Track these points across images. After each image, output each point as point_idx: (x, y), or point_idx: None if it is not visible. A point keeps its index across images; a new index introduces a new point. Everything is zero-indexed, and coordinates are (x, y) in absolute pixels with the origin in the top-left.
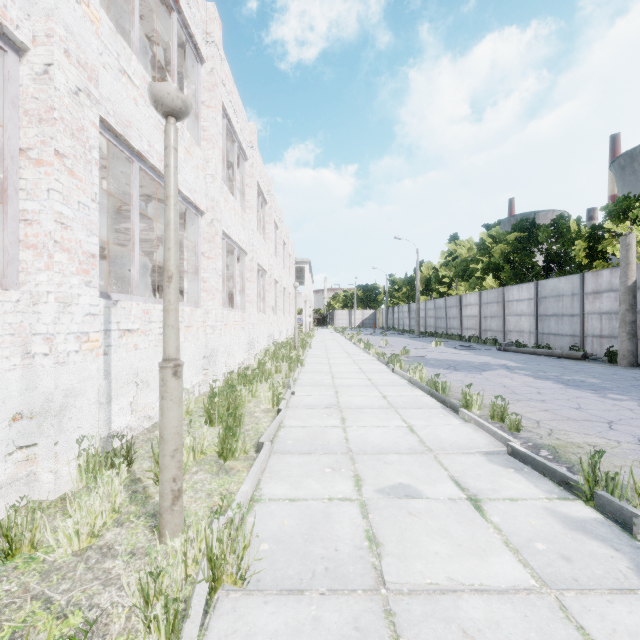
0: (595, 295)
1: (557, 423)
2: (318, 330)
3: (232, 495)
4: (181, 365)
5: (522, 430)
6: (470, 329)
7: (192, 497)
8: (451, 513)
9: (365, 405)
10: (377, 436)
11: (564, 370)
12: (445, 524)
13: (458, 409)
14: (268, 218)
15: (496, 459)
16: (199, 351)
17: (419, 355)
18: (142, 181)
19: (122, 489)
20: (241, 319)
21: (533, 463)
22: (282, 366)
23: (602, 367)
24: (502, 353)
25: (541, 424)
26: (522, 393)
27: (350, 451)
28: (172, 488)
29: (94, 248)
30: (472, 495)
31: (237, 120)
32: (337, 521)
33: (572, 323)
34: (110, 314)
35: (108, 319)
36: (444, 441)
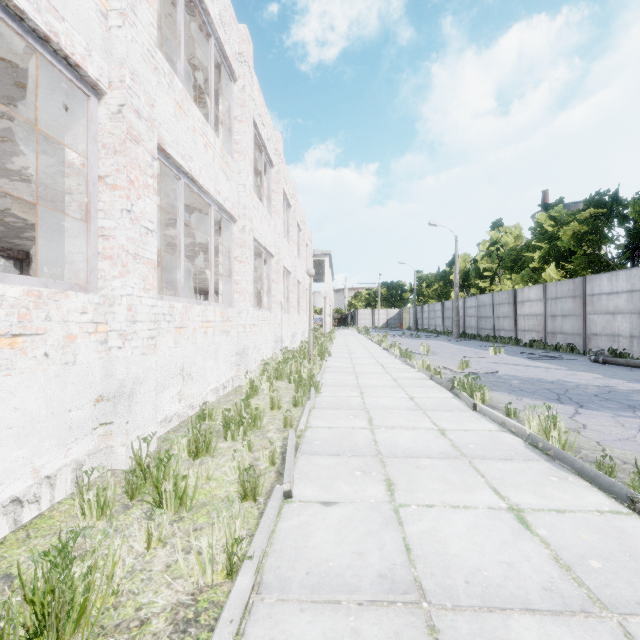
0: None
1: None
2: (339, 331)
3: None
4: None
5: None
6: (529, 331)
7: None
8: None
9: (496, 578)
10: None
11: None
12: None
13: None
14: (275, 185)
15: None
16: (77, 389)
17: (486, 370)
18: None
19: None
20: (221, 318)
21: None
22: (286, 391)
23: None
24: (603, 367)
25: None
26: None
27: None
28: None
29: None
30: None
31: None
32: None
33: None
34: None
35: None
36: None
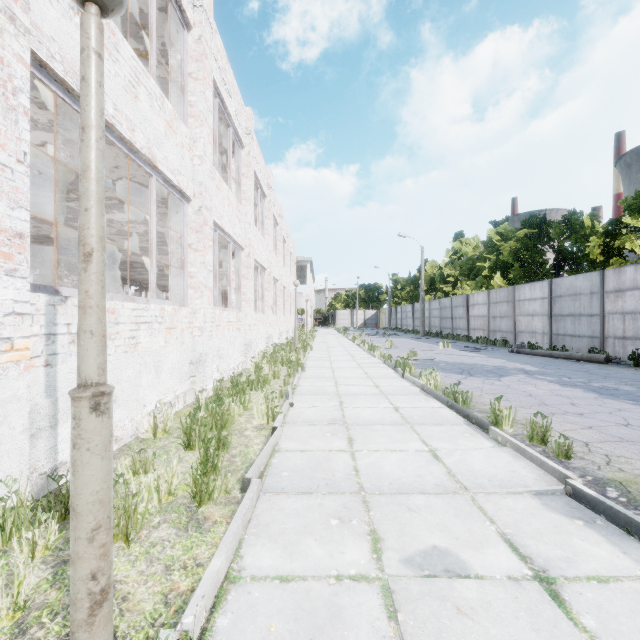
0: (617, 293)
1: (611, 446)
2: (320, 330)
3: (200, 569)
4: (107, 393)
5: (572, 456)
6: (478, 330)
7: (143, 573)
8: (519, 609)
9: (375, 420)
10: (394, 465)
11: (590, 375)
12: (516, 634)
13: (488, 427)
14: (267, 213)
15: (554, 503)
16: (184, 356)
17: (427, 358)
18: (117, 160)
19: (31, 573)
20: (236, 319)
21: (609, 513)
22: (281, 370)
23: (630, 372)
24: (515, 355)
25: (592, 447)
26: (553, 404)
27: (362, 489)
28: (90, 590)
29: (22, 225)
30: (540, 570)
31: (231, 102)
32: (350, 625)
33: (591, 323)
34: (56, 314)
35: (52, 320)
36: (480, 474)
